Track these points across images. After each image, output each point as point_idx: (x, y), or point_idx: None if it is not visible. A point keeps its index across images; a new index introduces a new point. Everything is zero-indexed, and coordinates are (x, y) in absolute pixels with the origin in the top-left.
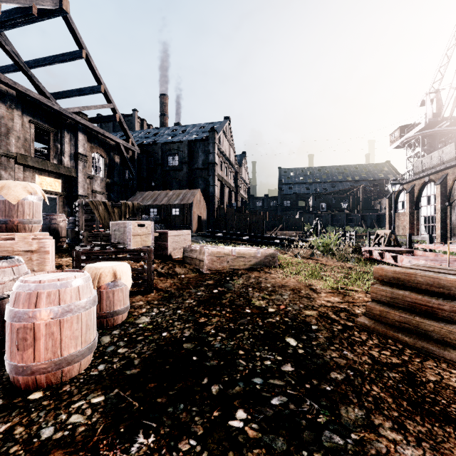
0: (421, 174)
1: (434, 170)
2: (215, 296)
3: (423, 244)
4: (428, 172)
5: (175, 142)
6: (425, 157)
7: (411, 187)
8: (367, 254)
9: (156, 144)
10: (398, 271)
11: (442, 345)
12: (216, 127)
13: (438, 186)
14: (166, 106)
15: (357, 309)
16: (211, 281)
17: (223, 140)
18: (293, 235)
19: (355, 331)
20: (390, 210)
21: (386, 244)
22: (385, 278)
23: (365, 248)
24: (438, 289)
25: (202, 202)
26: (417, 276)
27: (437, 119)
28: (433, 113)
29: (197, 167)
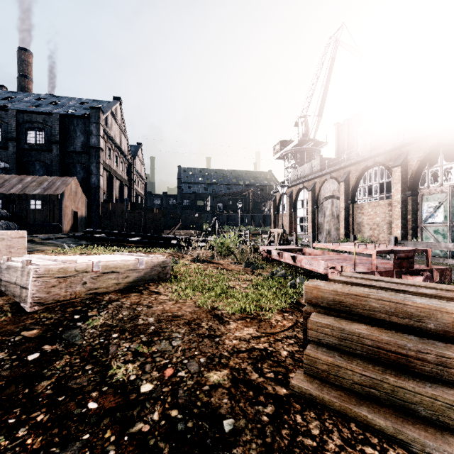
0: (298, 181)
1: (307, 178)
2: (25, 374)
3: (321, 244)
4: (303, 180)
5: (39, 112)
6: (300, 167)
7: (290, 192)
8: (265, 253)
9: (6, 111)
10: (341, 291)
11: (435, 428)
12: (103, 106)
13: (310, 192)
14: (29, 66)
15: (282, 348)
16: (33, 331)
17: (112, 123)
18: (192, 234)
19: (296, 414)
20: (274, 211)
21: (279, 242)
22: (321, 301)
23: (263, 247)
24: (402, 320)
25: (80, 194)
26: (370, 300)
27: (305, 139)
28: (303, 134)
29: (73, 149)
